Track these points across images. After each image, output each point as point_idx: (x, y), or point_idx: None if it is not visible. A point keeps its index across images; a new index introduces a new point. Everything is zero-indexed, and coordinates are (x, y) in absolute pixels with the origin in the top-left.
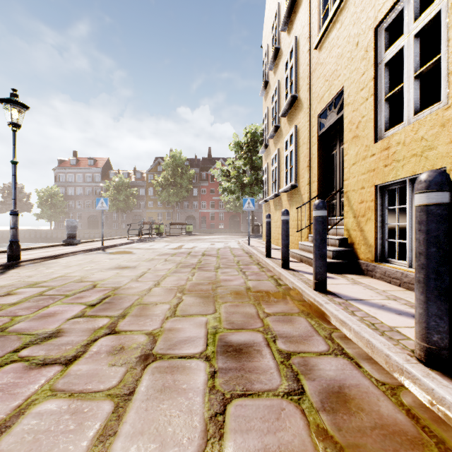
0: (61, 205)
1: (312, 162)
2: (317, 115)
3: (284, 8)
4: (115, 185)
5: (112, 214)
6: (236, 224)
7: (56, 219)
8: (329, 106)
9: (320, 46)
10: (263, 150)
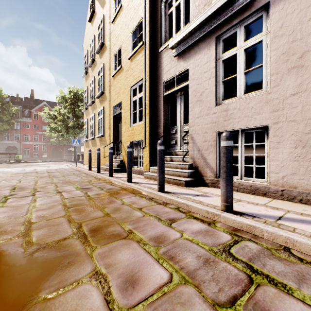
0: None
1: (111, 126)
2: (113, 106)
3: (98, 43)
4: None
5: None
6: (59, 154)
7: None
8: (117, 105)
9: (114, 78)
10: (84, 110)
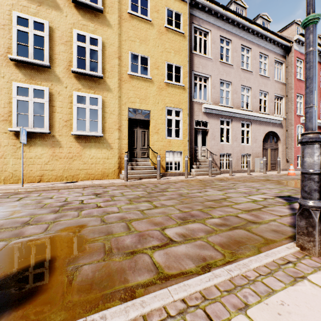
0: None
1: (122, 128)
2: (128, 107)
3: None
4: None
5: None
6: None
7: None
8: (137, 109)
9: (132, 77)
10: None
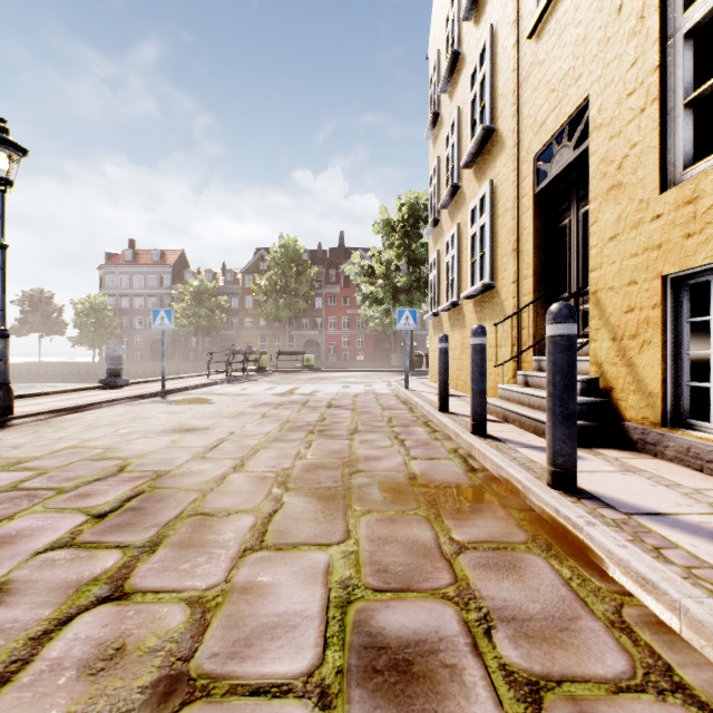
0: (109, 323)
1: (523, 243)
2: (533, 157)
3: None
4: (193, 292)
5: (189, 338)
6: (385, 354)
7: (102, 347)
8: (557, 137)
9: (540, 32)
10: (430, 230)
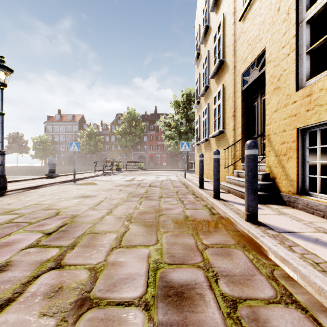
0: (49, 148)
1: (237, 112)
2: (241, 74)
3: None
4: (87, 134)
5: (86, 155)
6: (175, 162)
7: (45, 159)
8: (252, 65)
9: (244, 18)
10: (195, 106)
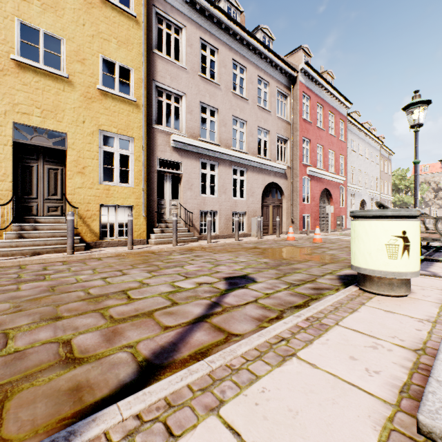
0: None
1: None
2: (13, 121)
3: None
4: None
5: None
6: None
7: None
8: (37, 128)
9: (24, 67)
10: None
